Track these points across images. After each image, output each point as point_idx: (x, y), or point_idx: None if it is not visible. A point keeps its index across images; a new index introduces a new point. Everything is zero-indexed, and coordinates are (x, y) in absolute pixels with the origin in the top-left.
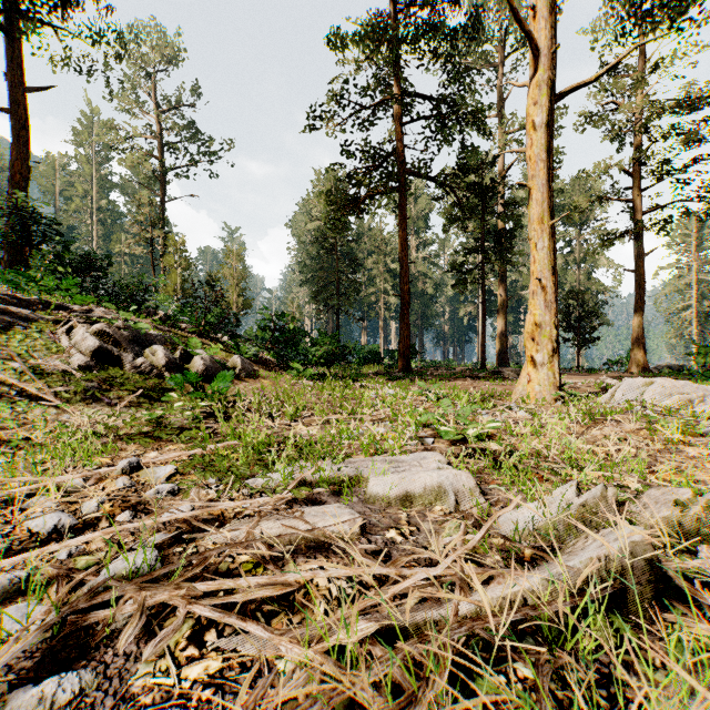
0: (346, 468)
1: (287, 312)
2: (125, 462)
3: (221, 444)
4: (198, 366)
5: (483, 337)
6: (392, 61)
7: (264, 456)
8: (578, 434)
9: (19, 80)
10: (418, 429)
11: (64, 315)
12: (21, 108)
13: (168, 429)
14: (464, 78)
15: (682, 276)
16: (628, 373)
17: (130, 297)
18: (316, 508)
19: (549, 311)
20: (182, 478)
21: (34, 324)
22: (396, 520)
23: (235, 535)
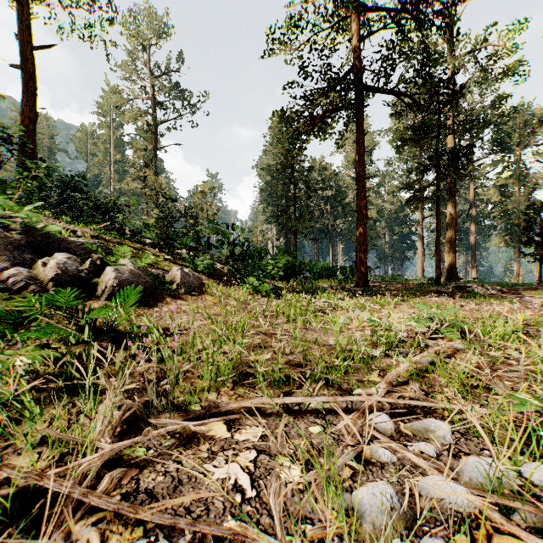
0: None
1: (252, 235)
2: None
3: None
4: (107, 280)
5: (437, 252)
6: None
7: None
8: None
9: (28, 40)
10: None
11: None
12: (29, 63)
13: None
14: None
15: None
16: None
17: (103, 216)
18: None
19: None
20: None
21: None
22: None
23: None
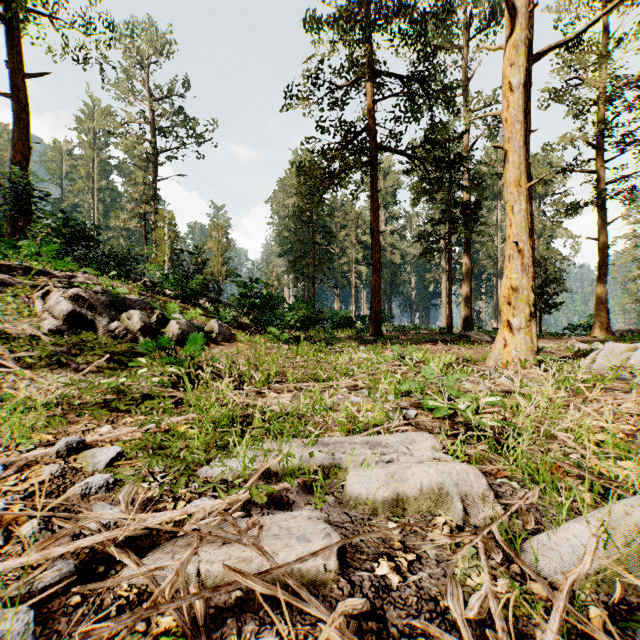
0: (320, 454)
1: (267, 280)
2: (63, 442)
3: (181, 417)
4: (173, 330)
5: (449, 303)
6: (364, 38)
7: (225, 435)
8: (576, 406)
9: (21, 68)
10: (397, 398)
11: (45, 280)
12: (23, 93)
13: (127, 399)
14: (432, 56)
15: (637, 246)
16: (591, 337)
17: (119, 266)
18: (280, 518)
19: (526, 274)
20: (126, 463)
21: (11, 288)
22: (386, 540)
23: (161, 572)
